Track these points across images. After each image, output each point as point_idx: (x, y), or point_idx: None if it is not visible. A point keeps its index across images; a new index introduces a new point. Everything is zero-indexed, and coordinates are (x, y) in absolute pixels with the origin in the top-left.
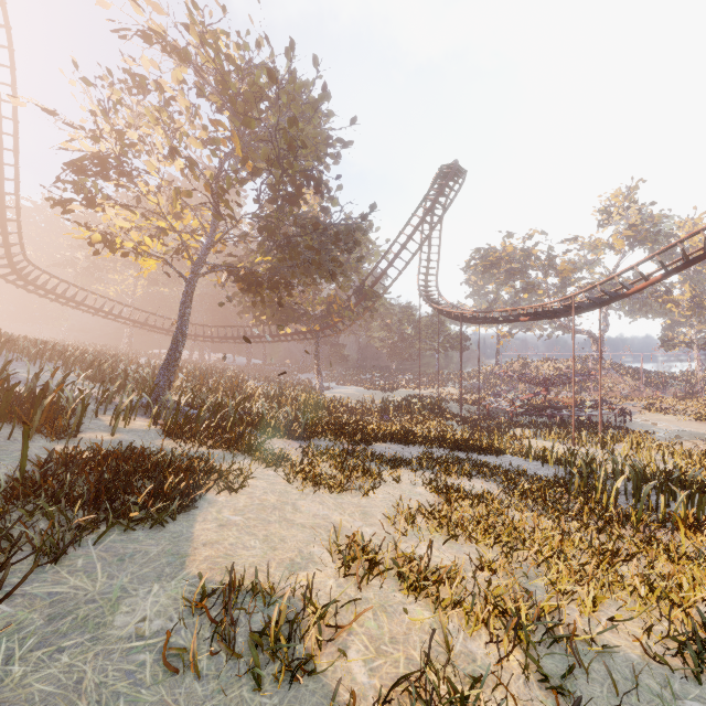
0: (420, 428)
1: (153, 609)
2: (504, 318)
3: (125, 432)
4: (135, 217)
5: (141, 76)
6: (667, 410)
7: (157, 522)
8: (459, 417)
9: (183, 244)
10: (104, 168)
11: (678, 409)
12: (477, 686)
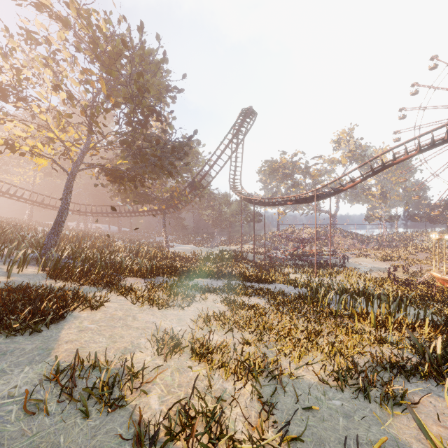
0: (228, 269)
1: (23, 381)
2: (279, 202)
3: (18, 276)
4: (30, 129)
5: (34, 32)
6: (367, 256)
7: (33, 330)
8: (252, 262)
9: (66, 149)
10: (4, 94)
11: (373, 255)
12: (223, 404)
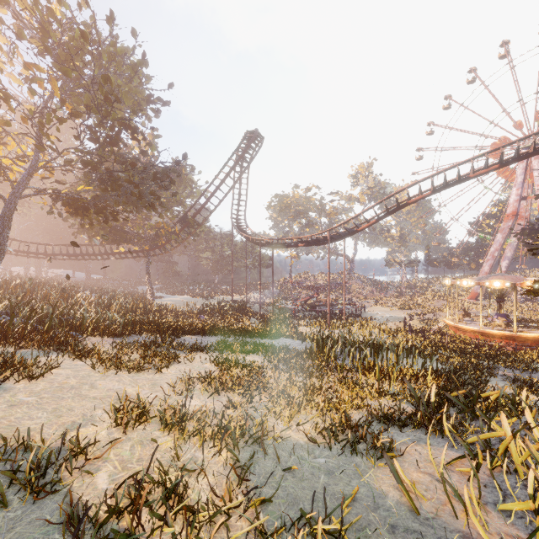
0: (227, 324)
1: None
2: (289, 244)
3: None
4: None
5: None
6: (386, 304)
7: None
8: (258, 315)
9: (1, 167)
10: None
11: (391, 303)
12: (190, 475)
